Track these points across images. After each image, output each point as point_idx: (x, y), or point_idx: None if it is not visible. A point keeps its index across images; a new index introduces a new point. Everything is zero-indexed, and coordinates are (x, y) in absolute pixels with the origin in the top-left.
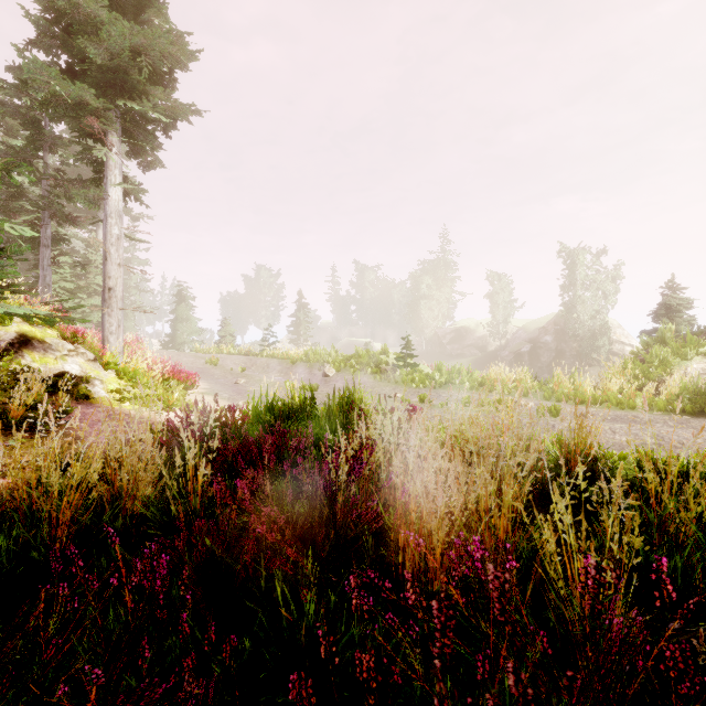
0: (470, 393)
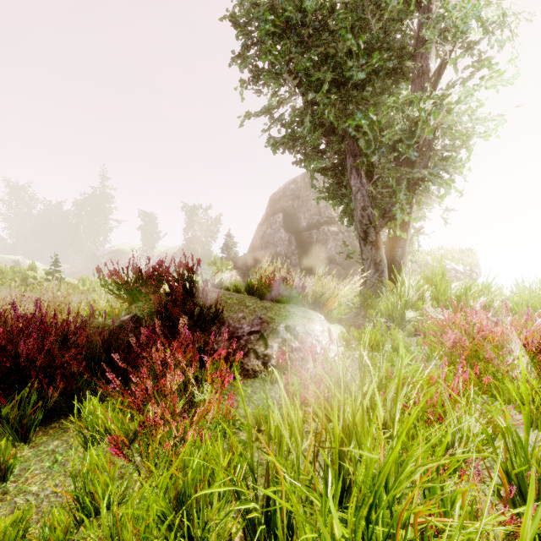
0: (104, 295)
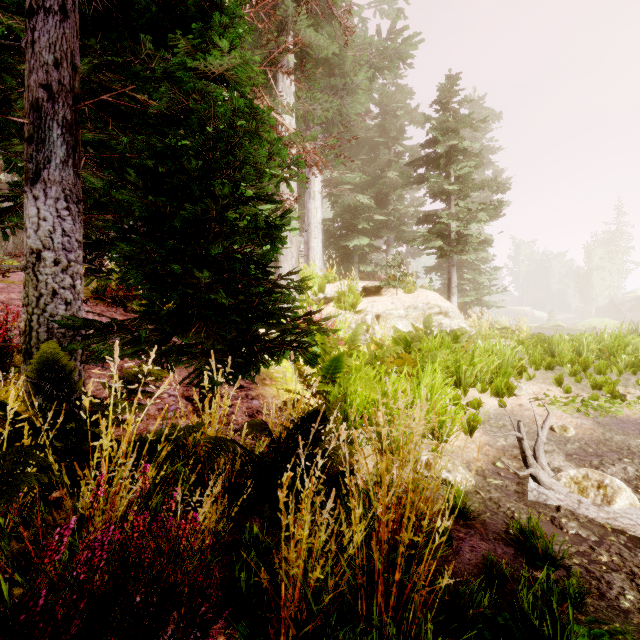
0: None
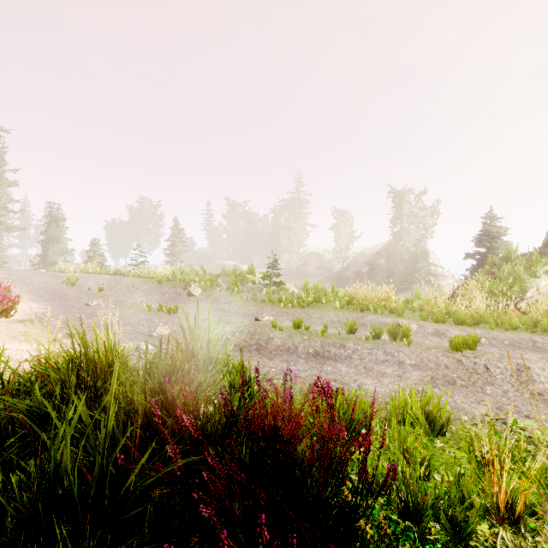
0: (342, 313)
